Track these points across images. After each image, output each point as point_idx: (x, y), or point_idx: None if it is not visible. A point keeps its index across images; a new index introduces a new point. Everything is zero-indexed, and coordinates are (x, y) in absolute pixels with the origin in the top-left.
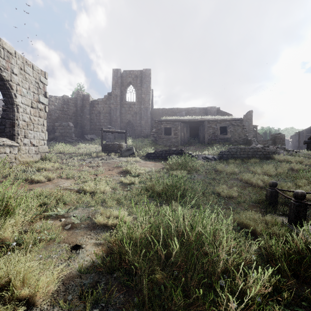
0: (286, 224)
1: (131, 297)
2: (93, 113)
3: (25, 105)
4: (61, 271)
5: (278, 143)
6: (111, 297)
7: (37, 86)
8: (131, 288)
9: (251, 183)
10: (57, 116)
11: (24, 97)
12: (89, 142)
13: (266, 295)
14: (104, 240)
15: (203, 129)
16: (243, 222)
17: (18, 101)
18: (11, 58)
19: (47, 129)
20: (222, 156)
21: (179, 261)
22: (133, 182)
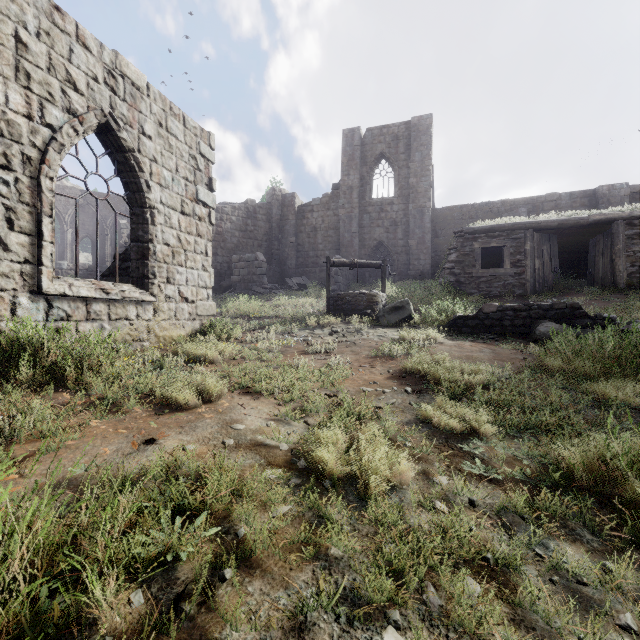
0: None
1: None
2: (302, 232)
3: (168, 207)
4: None
5: None
6: None
7: (194, 165)
8: None
9: None
10: (235, 243)
11: (167, 190)
12: (295, 293)
13: None
14: None
15: (610, 247)
16: None
17: (154, 198)
18: (140, 98)
19: (219, 268)
20: None
21: None
22: (474, 429)
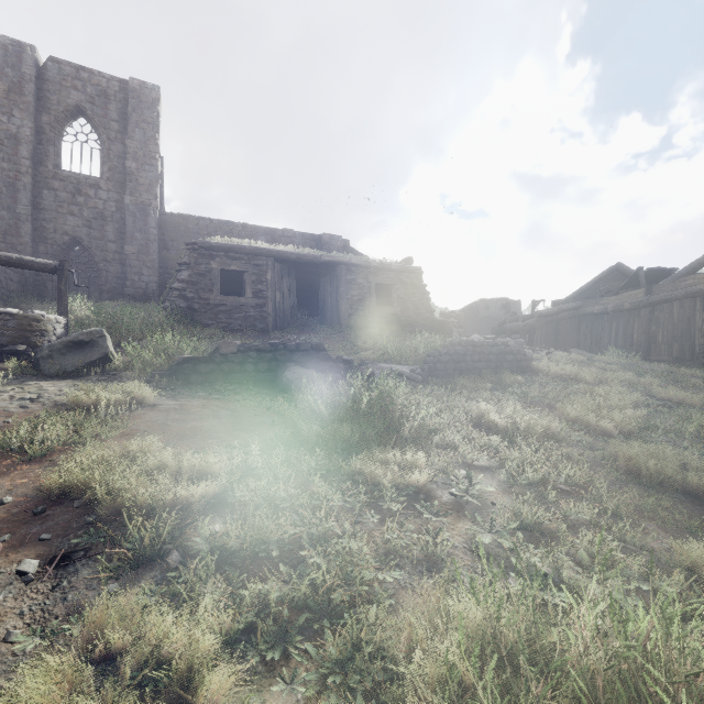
0: None
1: None
2: None
3: None
4: None
5: None
6: None
7: None
8: None
9: (681, 486)
10: None
11: None
12: None
13: None
14: None
15: (336, 288)
16: None
17: None
18: None
19: None
20: (434, 367)
21: None
22: (184, 699)
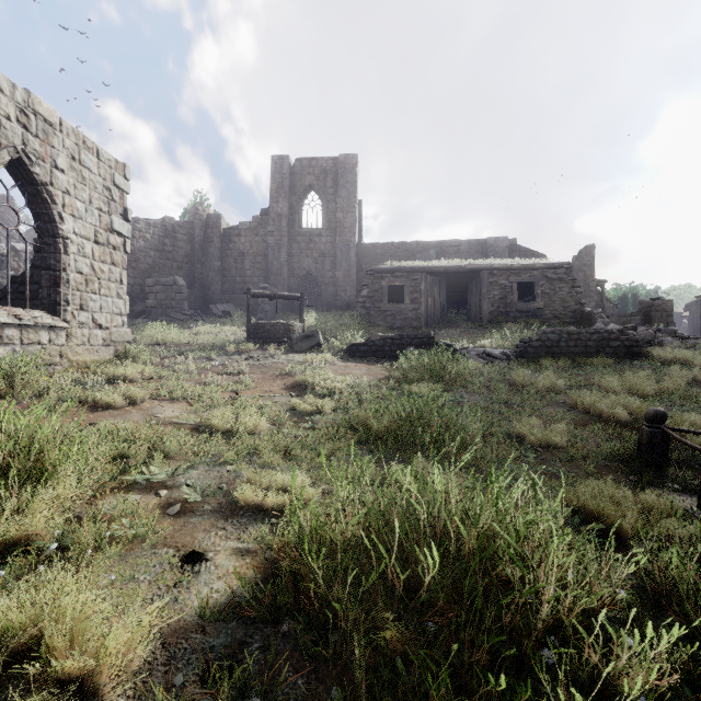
0: (694, 514)
1: (324, 685)
2: (229, 256)
3: (81, 237)
4: (160, 615)
5: (657, 320)
6: (277, 684)
7: (108, 196)
8: (324, 662)
9: (600, 414)
10: (150, 263)
11: (80, 220)
12: (219, 321)
13: (663, 694)
14: (256, 542)
15: (479, 290)
16: (587, 507)
17: (67, 229)
18: (53, 134)
19: (130, 291)
20: (524, 350)
21: (441, 601)
22: (321, 410)
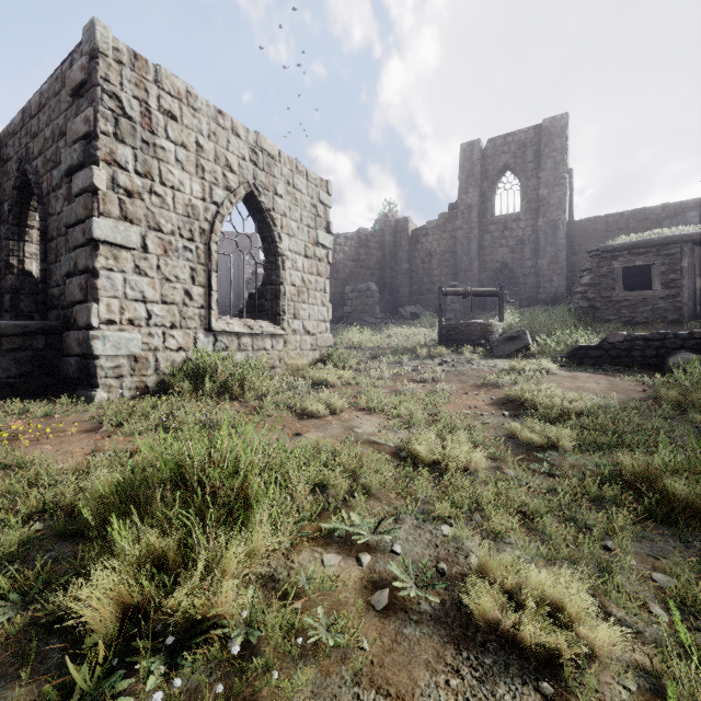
0: None
1: None
2: (416, 257)
3: (294, 253)
4: None
5: None
6: None
7: (314, 213)
8: None
9: None
10: (347, 273)
11: (293, 238)
12: (408, 323)
13: None
14: None
15: None
16: None
17: (284, 247)
18: (274, 165)
19: (332, 300)
20: None
21: None
22: (555, 444)
